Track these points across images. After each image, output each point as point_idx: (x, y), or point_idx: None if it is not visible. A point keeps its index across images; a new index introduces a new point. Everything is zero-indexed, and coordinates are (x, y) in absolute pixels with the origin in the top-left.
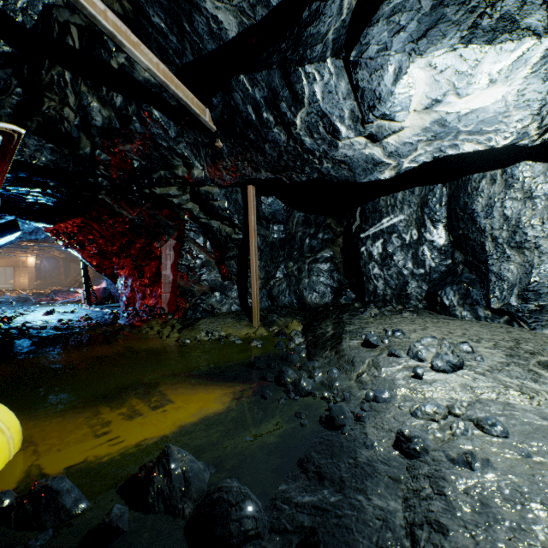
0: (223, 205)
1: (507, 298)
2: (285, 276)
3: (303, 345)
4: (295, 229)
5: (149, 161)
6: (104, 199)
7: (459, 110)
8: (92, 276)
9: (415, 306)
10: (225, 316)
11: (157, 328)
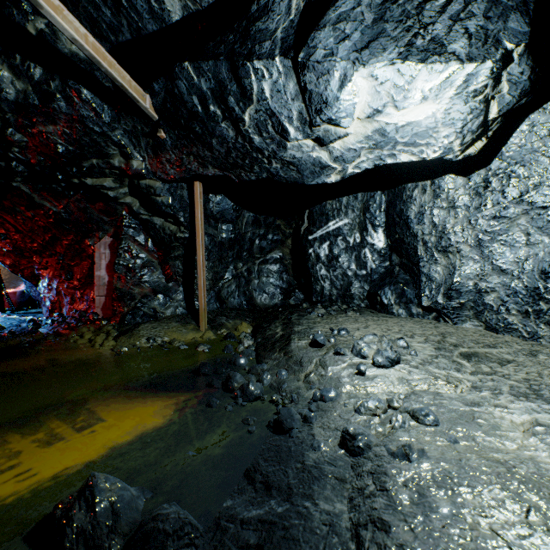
0: (167, 200)
1: (435, 296)
2: (234, 278)
3: (252, 347)
4: (245, 229)
5: (78, 147)
6: (20, 188)
7: (397, 121)
8: (8, 278)
9: (358, 306)
10: (169, 320)
11: (89, 336)
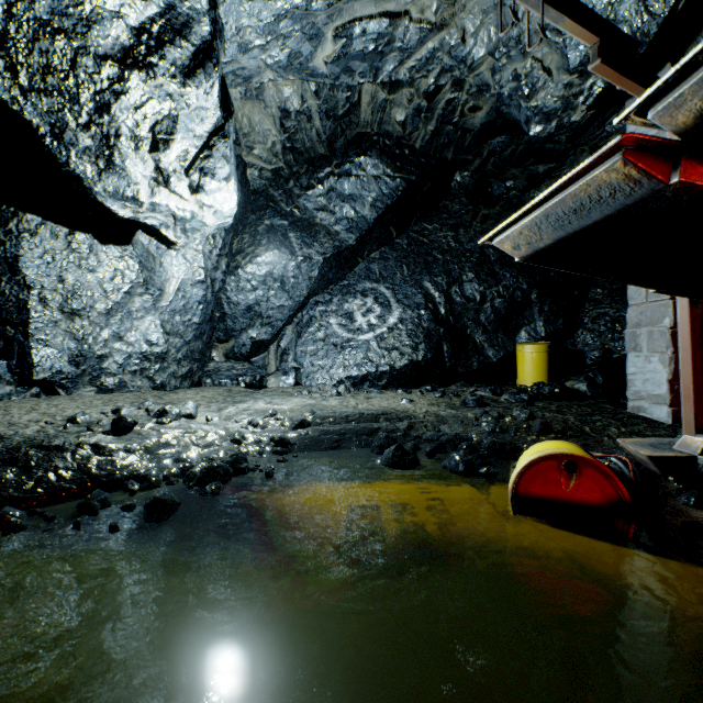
0: None
1: (58, 365)
2: None
3: None
4: None
5: None
6: None
7: (206, 218)
8: None
9: None
10: None
11: None
